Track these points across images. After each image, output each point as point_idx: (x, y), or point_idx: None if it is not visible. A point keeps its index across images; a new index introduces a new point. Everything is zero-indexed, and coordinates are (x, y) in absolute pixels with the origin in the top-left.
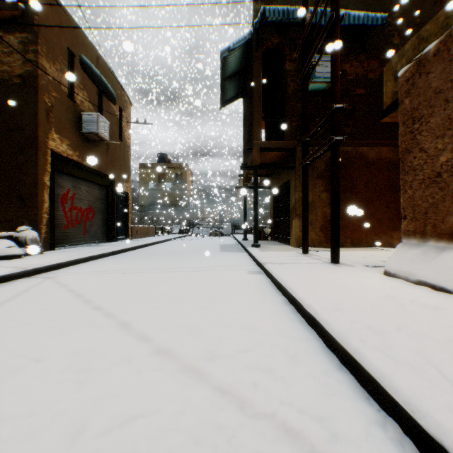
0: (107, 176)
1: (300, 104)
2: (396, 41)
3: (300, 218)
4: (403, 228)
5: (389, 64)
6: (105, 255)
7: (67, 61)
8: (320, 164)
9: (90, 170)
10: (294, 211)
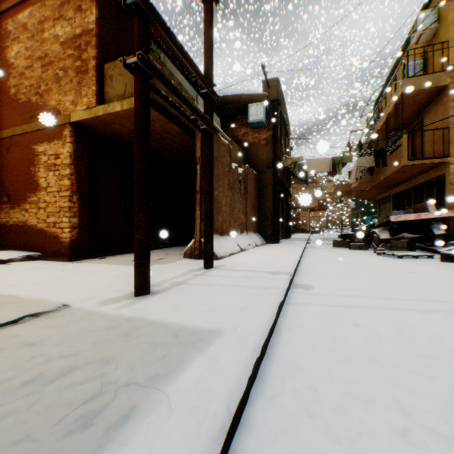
0: None
1: None
2: None
3: None
4: None
5: (162, 65)
6: None
7: None
8: None
9: None
10: None
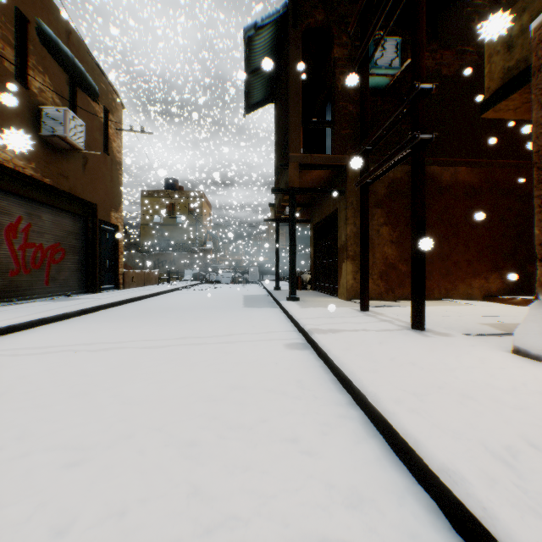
0: (85, 201)
1: (353, 105)
2: (476, 27)
3: (353, 260)
4: (541, 276)
5: None
6: (70, 315)
7: (15, 27)
8: (379, 188)
9: (57, 192)
10: (344, 251)
